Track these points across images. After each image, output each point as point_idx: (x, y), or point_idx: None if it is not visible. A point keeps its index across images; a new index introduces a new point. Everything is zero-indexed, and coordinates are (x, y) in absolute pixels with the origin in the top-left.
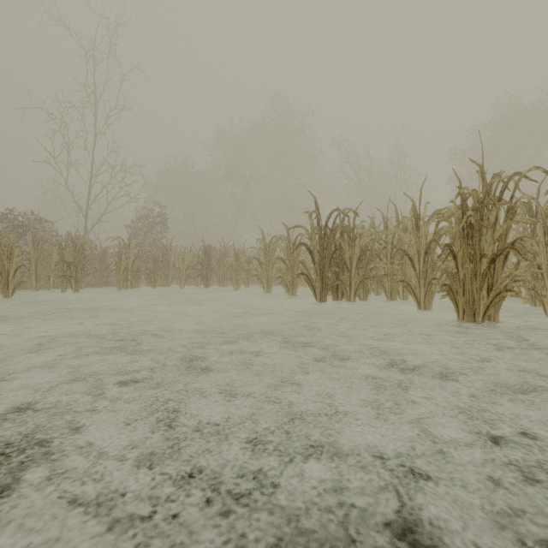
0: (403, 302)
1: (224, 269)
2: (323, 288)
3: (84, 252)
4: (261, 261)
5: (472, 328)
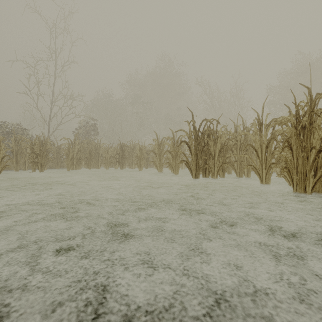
0: (247, 178)
1: (132, 157)
2: (197, 170)
3: (46, 147)
4: (156, 153)
5: (303, 197)
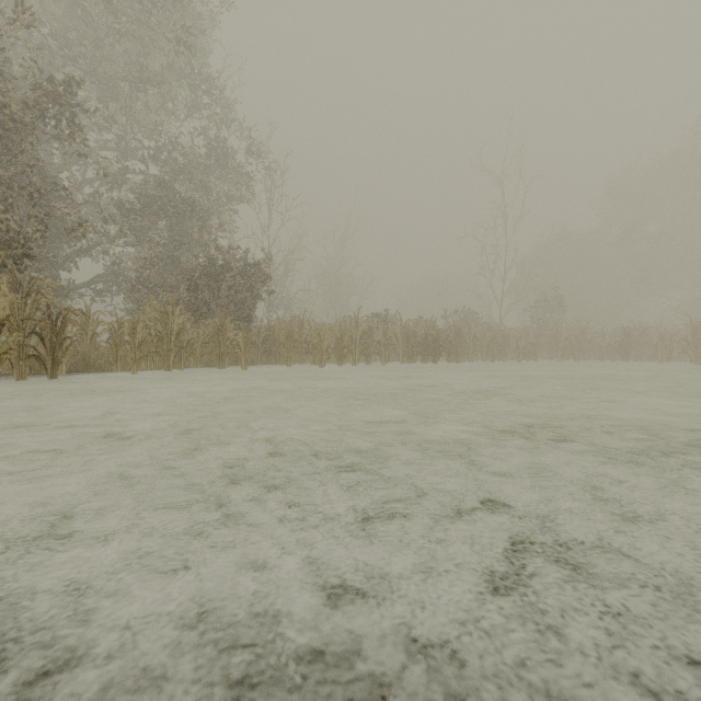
0: None
1: (642, 346)
2: None
3: (539, 337)
4: (689, 341)
5: None
